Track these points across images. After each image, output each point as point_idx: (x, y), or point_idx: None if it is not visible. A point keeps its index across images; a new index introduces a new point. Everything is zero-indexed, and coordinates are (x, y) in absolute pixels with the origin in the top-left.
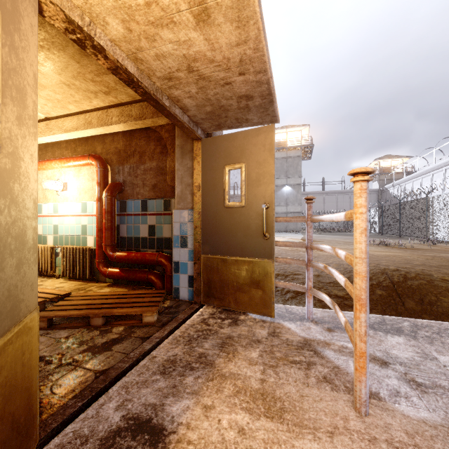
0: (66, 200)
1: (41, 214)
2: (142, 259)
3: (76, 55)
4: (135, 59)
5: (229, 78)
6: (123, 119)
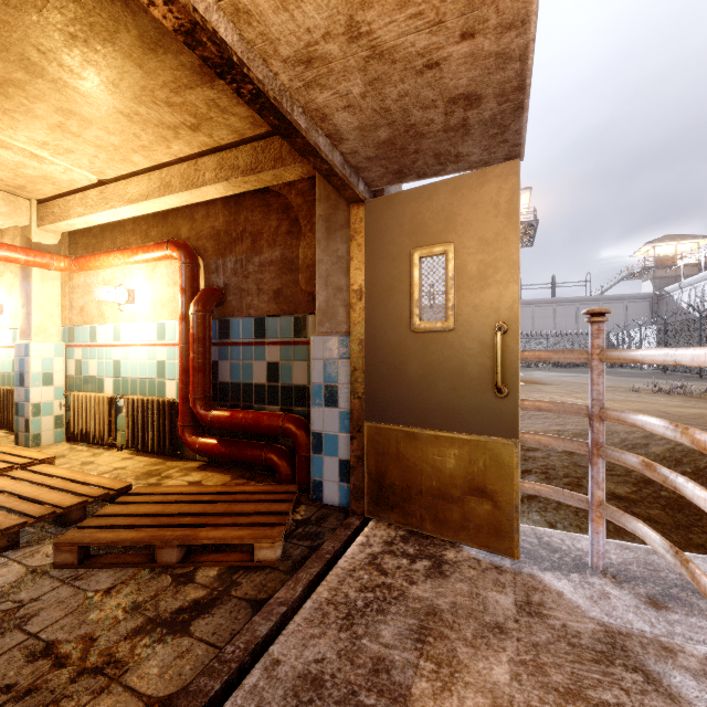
0: (134, 320)
1: (95, 342)
2: (256, 425)
3: (134, 50)
4: (235, 11)
5: (437, 51)
6: (222, 175)
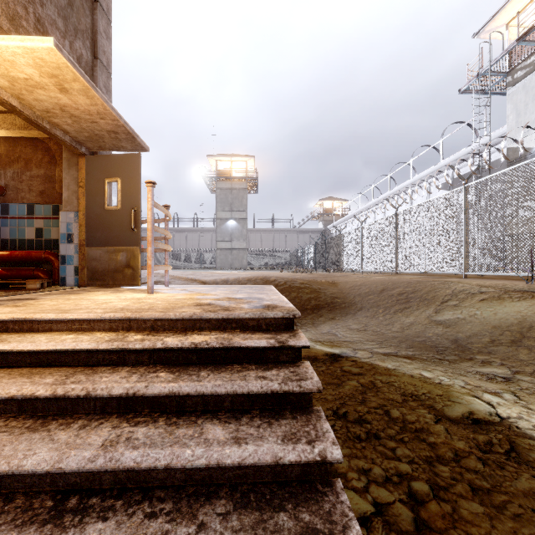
0: None
1: None
2: (28, 256)
3: None
4: (18, 98)
5: (95, 120)
6: (5, 126)
